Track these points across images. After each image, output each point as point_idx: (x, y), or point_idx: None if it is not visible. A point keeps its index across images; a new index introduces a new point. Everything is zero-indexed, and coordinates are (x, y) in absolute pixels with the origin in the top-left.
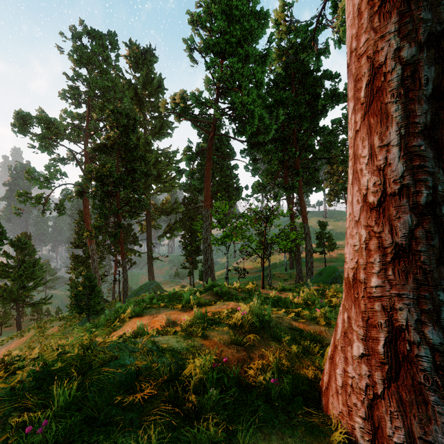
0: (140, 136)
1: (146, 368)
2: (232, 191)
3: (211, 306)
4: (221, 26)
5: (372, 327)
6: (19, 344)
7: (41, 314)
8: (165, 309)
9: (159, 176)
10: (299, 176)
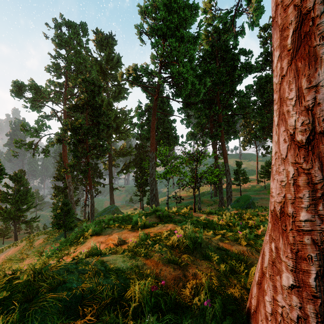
0: (104, 99)
1: (91, 291)
2: (171, 139)
3: (154, 228)
4: (163, 15)
5: (302, 259)
6: (14, 251)
7: (32, 229)
8: (118, 228)
9: (118, 128)
10: (221, 127)
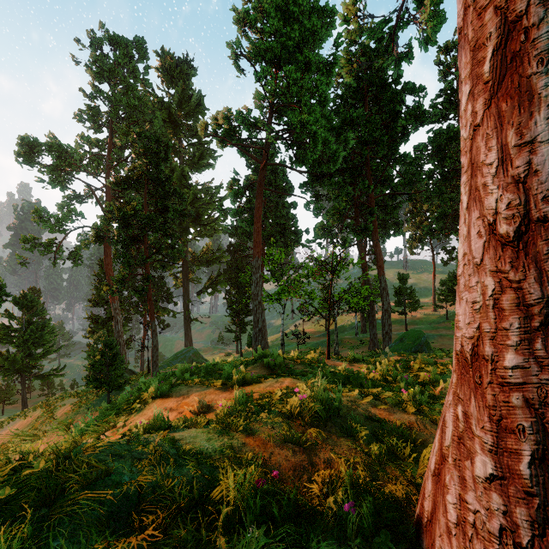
0: (175, 167)
1: (154, 488)
2: (289, 235)
3: (259, 384)
4: (275, 25)
5: (508, 432)
6: (22, 427)
7: (52, 388)
8: (200, 386)
9: (199, 217)
10: (373, 216)
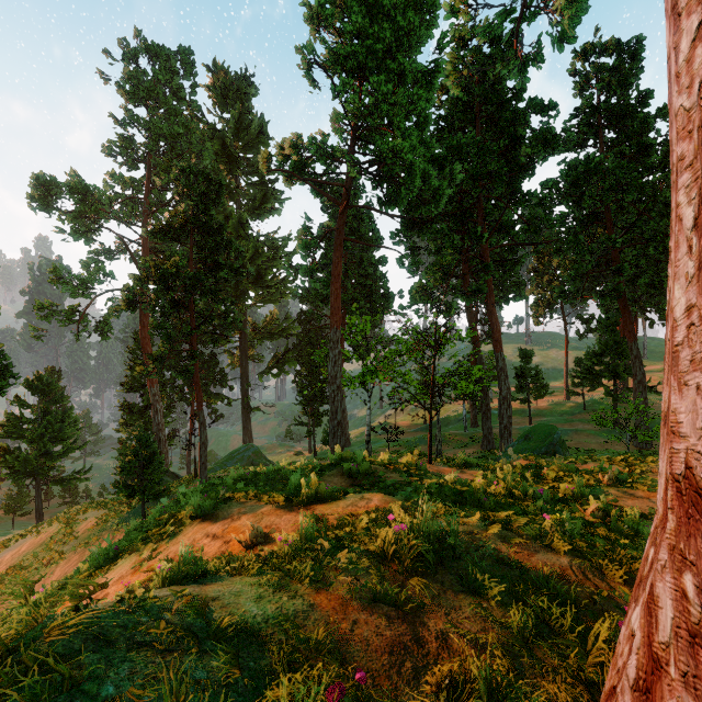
0: (230, 213)
1: None
2: (376, 299)
3: (338, 502)
4: (359, 23)
5: None
6: (34, 546)
7: (76, 496)
8: (256, 502)
9: (261, 277)
10: (488, 274)
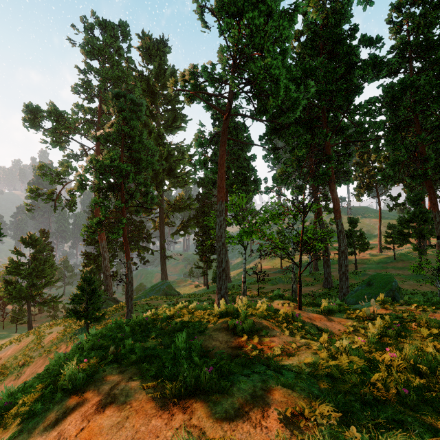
0: (152, 129)
1: None
2: (249, 183)
3: (222, 399)
4: None
5: None
6: (15, 351)
7: (57, 311)
8: (134, 373)
9: (172, 171)
10: (331, 162)
